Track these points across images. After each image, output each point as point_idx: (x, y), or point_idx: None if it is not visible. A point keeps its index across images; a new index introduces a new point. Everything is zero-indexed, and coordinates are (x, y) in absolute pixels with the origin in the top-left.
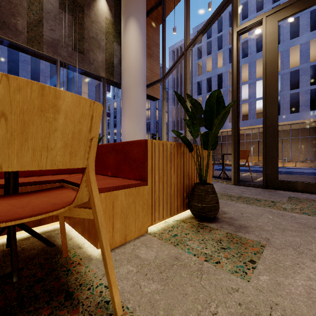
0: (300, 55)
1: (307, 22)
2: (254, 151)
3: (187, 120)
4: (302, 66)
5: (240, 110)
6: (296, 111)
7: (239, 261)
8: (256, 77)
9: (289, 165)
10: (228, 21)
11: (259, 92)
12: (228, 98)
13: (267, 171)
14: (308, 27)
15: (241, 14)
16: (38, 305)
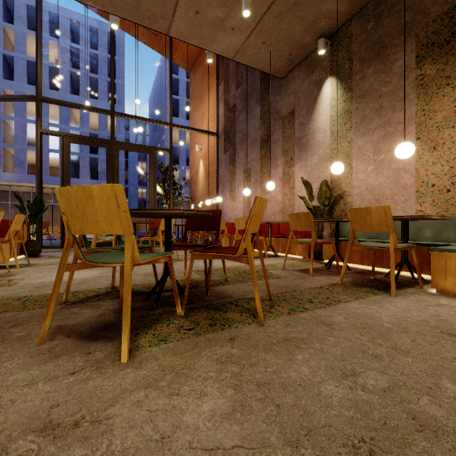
0: (100, 120)
1: (105, 91)
2: (46, 219)
3: (17, 206)
4: (102, 133)
5: (24, 157)
6: (97, 176)
7: (56, 258)
8: (49, 118)
9: (89, 236)
10: (1, 9)
11: (54, 140)
12: (1, 132)
13: (64, 236)
14: (107, 97)
15: (27, 18)
16: (2, 267)
